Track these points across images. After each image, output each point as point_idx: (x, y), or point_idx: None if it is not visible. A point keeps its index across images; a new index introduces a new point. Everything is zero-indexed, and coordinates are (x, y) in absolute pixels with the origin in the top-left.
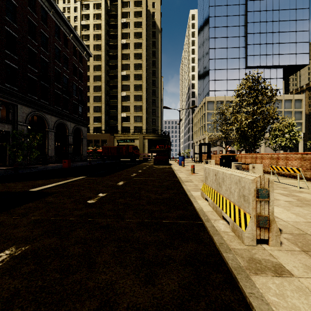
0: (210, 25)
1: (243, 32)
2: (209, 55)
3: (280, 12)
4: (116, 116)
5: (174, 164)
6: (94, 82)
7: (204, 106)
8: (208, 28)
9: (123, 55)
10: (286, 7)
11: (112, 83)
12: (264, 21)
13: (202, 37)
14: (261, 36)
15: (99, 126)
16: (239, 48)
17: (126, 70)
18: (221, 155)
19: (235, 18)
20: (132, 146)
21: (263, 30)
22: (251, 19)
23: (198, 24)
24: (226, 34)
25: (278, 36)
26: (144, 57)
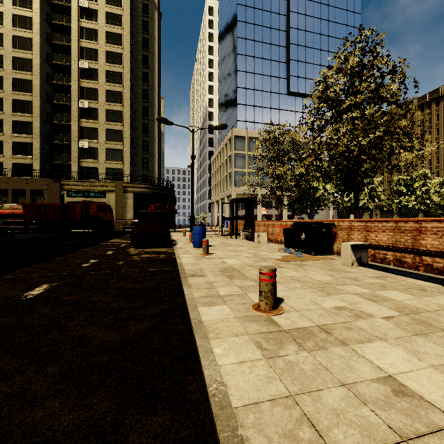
0: (239, 16)
1: (284, 41)
2: (237, 64)
3: (329, 24)
4: (68, 146)
5: (181, 241)
6: (15, 71)
7: (229, 144)
8: (235, 21)
9: (83, 29)
10: (337, 19)
11: (60, 81)
12: (311, 31)
13: (225, 37)
14: (307, 52)
15: (27, 163)
16: (279, 62)
17: (88, 59)
18: (295, 223)
19: (274, 16)
20: (97, 205)
21: (309, 44)
22: (295, 23)
23: (220, 18)
24: (261, 37)
25: (327, 56)
26: (125, 43)
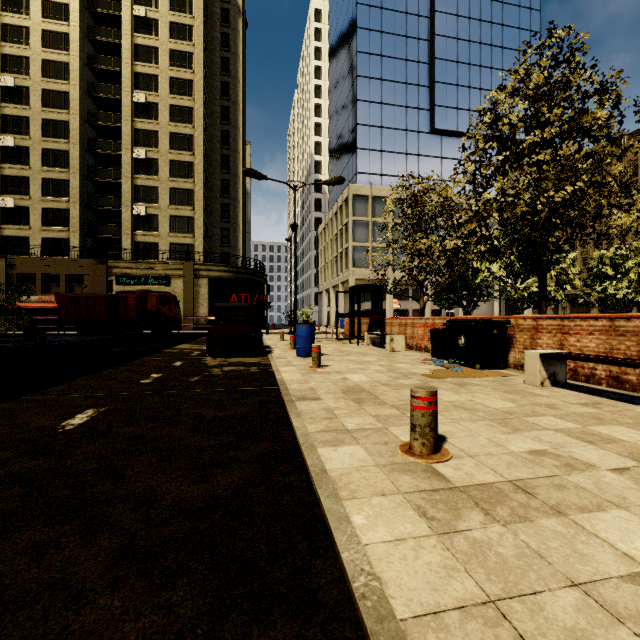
0: (359, 21)
1: (426, 55)
2: (357, 90)
3: (493, 27)
4: (118, 213)
5: (278, 347)
6: (45, 110)
7: (346, 207)
8: (354, 29)
9: (139, 48)
10: (504, 21)
11: (106, 122)
12: (466, 39)
13: (339, 52)
14: (460, 70)
15: (62, 237)
16: (418, 87)
17: (146, 90)
18: (449, 321)
19: (411, 19)
20: (158, 296)
21: (463, 58)
22: (442, 28)
23: (331, 25)
24: (392, 50)
25: (490, 75)
26: (197, 65)
